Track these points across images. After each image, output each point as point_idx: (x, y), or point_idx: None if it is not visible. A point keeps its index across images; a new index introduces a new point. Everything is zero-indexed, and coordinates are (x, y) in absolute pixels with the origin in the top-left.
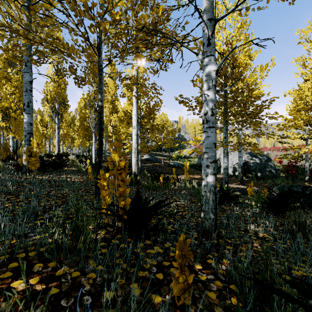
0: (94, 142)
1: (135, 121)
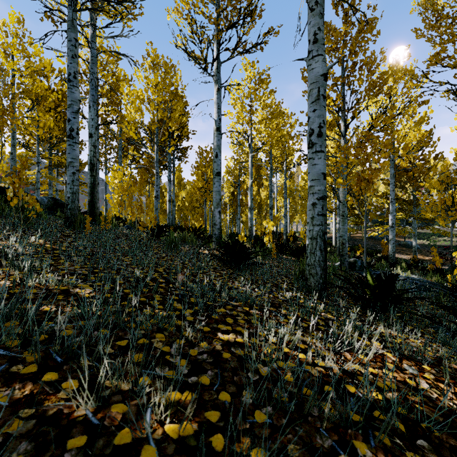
0: None
1: (333, 219)
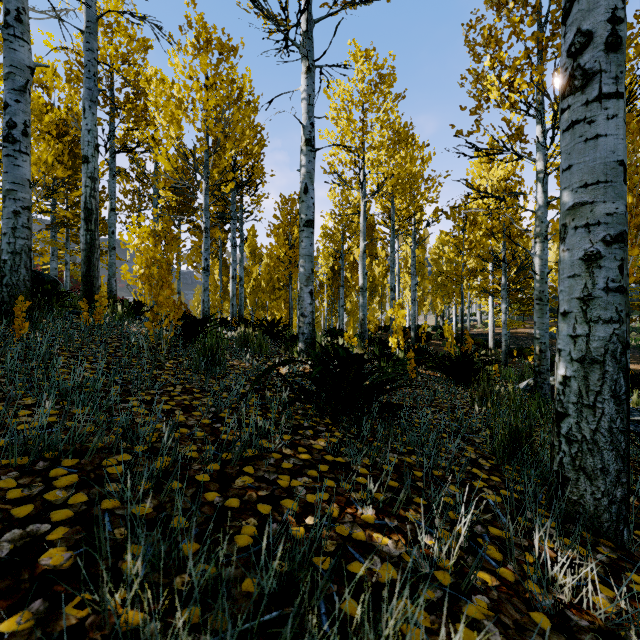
0: (454, 315)
1: (490, 306)
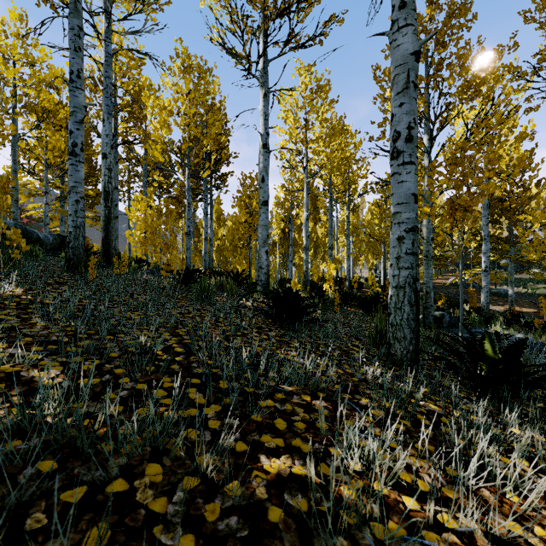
0: (382, 268)
1: None
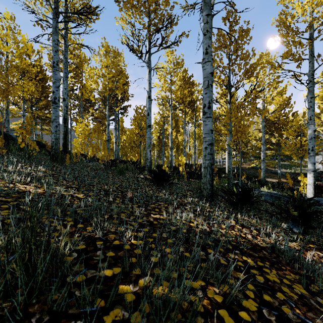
0: None
1: (226, 155)
